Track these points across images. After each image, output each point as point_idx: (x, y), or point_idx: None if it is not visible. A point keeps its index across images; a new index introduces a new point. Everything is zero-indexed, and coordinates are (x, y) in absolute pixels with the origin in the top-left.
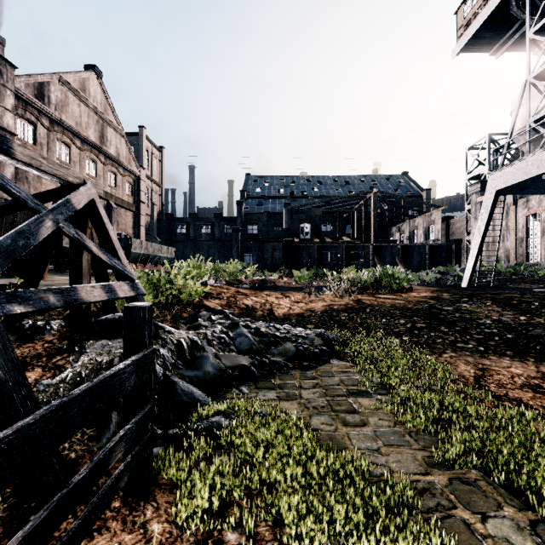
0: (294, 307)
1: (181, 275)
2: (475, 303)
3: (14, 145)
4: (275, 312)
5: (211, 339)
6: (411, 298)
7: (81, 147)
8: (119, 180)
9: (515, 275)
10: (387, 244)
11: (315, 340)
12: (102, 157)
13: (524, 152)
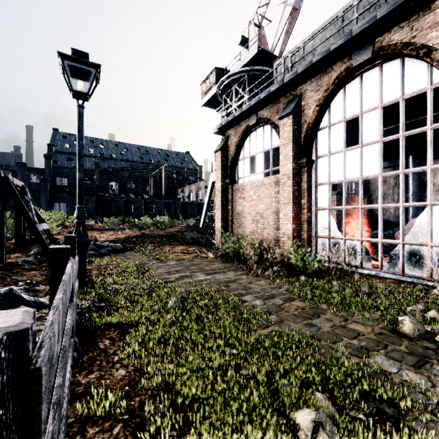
0: (109, 237)
1: None
2: (190, 232)
3: (14, 179)
4: (99, 240)
5: None
6: (168, 231)
7: None
8: None
9: None
10: (172, 201)
11: (120, 246)
12: None
13: None
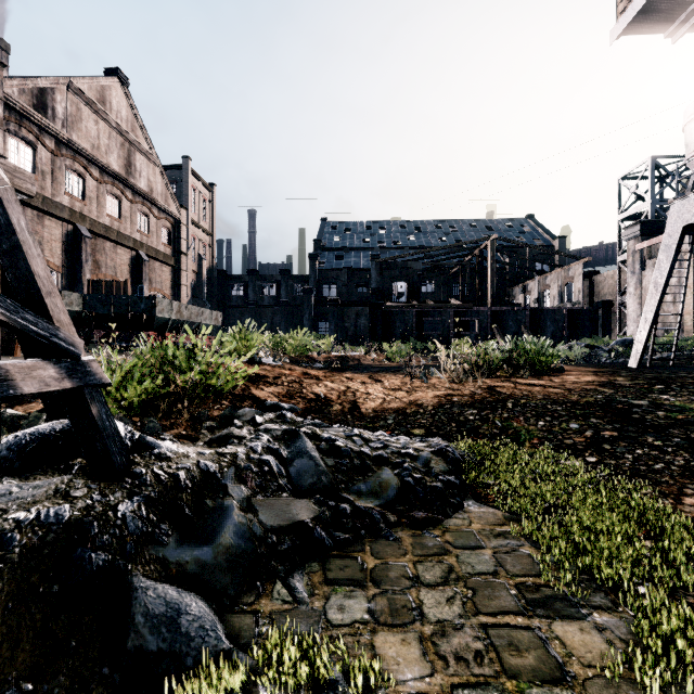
0: (389, 399)
1: (213, 349)
2: (681, 394)
3: None
4: (361, 407)
5: (244, 466)
6: (570, 384)
7: (99, 179)
8: (153, 223)
9: None
10: (509, 309)
11: (432, 461)
12: (129, 192)
13: None
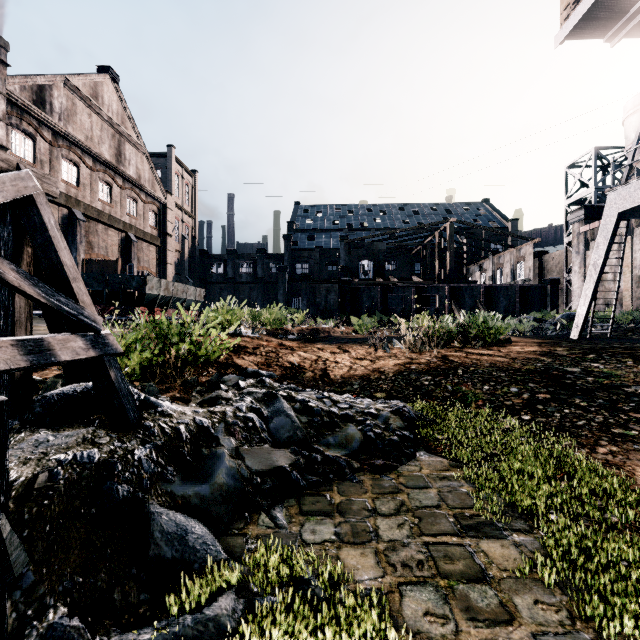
0: (356, 367)
1: (201, 323)
2: (610, 362)
3: None
4: (330, 374)
5: (232, 422)
6: (515, 354)
7: (92, 167)
8: (141, 207)
9: (633, 323)
10: (466, 285)
11: (391, 419)
12: (119, 179)
13: (639, 170)
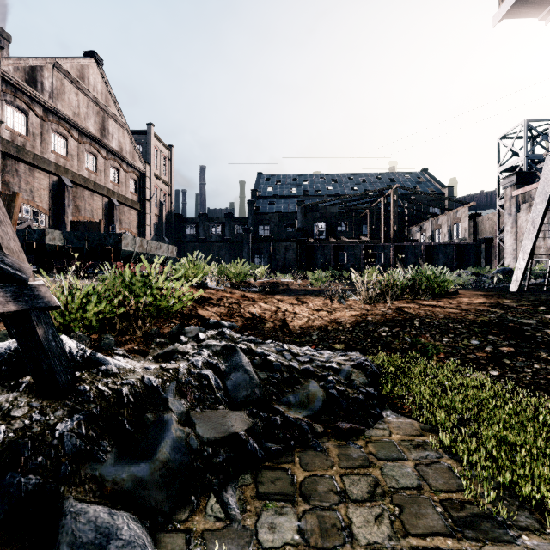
0: (313, 317)
1: (164, 275)
2: None
3: None
4: (289, 324)
5: (185, 380)
6: (466, 306)
7: (79, 140)
8: (122, 176)
9: None
10: (409, 244)
11: (353, 374)
12: (103, 151)
13: None
